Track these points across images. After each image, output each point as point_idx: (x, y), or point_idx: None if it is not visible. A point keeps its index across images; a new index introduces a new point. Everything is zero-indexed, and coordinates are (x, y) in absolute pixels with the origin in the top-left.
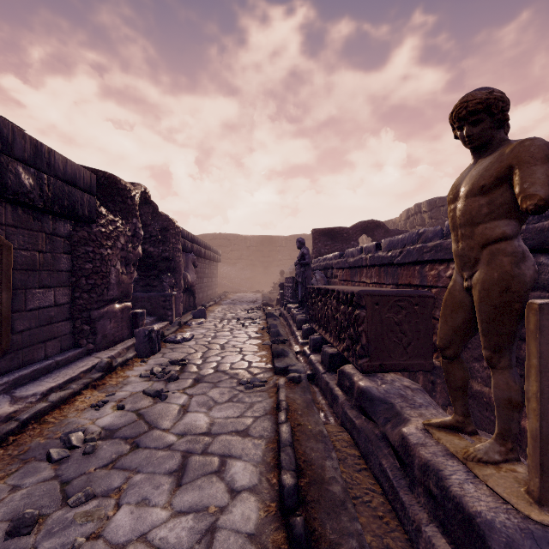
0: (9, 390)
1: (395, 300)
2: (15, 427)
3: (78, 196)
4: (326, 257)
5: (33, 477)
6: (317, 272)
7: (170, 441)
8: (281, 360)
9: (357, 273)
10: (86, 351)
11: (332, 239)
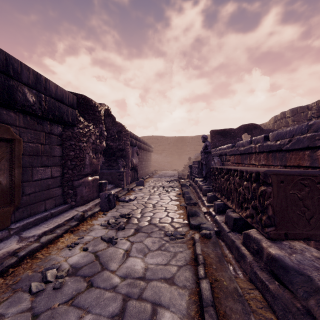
0: (19, 232)
1: (298, 179)
2: (14, 262)
3: (65, 109)
4: (221, 148)
5: (16, 307)
6: (215, 157)
7: (115, 282)
8: (195, 219)
9: (247, 157)
10: (70, 206)
11: (223, 136)
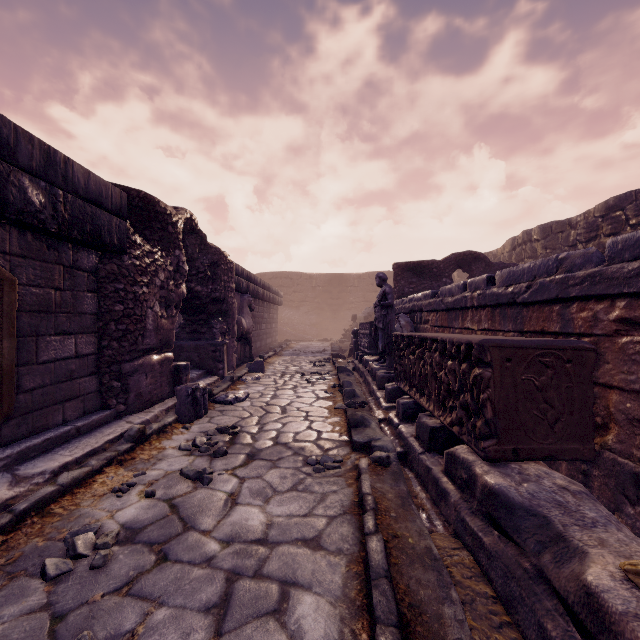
0: (11, 467)
1: (535, 355)
2: (6, 522)
3: (104, 219)
4: (412, 297)
5: (17, 604)
6: (402, 316)
7: (210, 551)
8: (361, 432)
9: (458, 316)
10: (115, 413)
11: (418, 276)
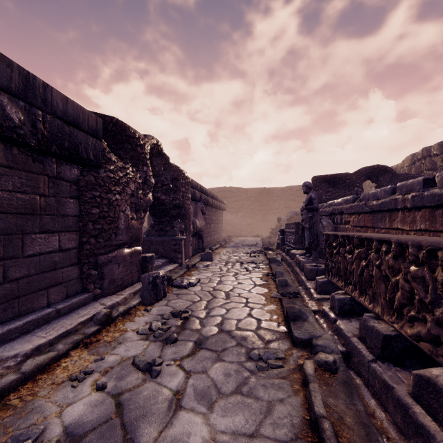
0: None
1: None
2: None
3: (82, 138)
4: (332, 203)
5: None
6: (323, 218)
7: None
8: (300, 326)
9: (384, 217)
10: (93, 296)
11: (333, 186)
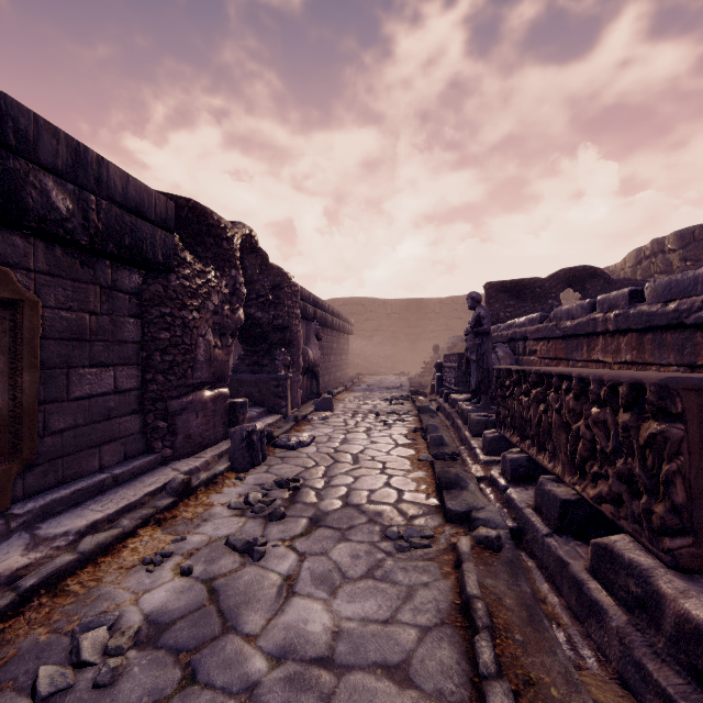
0: (31, 524)
1: None
2: (6, 605)
3: (147, 231)
4: (512, 323)
5: None
6: (499, 345)
7: (254, 672)
8: (456, 496)
9: (581, 345)
10: (161, 458)
11: (516, 297)
